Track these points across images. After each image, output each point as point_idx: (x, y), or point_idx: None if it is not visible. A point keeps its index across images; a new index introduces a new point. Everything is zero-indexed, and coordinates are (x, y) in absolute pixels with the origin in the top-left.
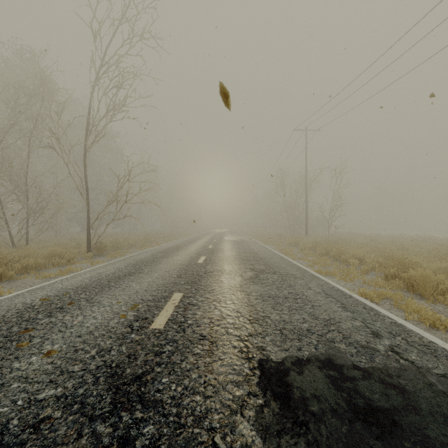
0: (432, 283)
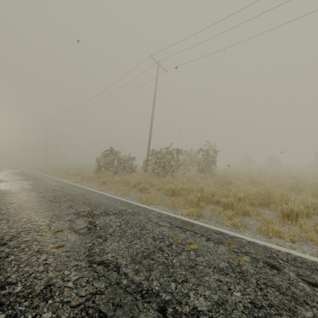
0: (41, 167)
